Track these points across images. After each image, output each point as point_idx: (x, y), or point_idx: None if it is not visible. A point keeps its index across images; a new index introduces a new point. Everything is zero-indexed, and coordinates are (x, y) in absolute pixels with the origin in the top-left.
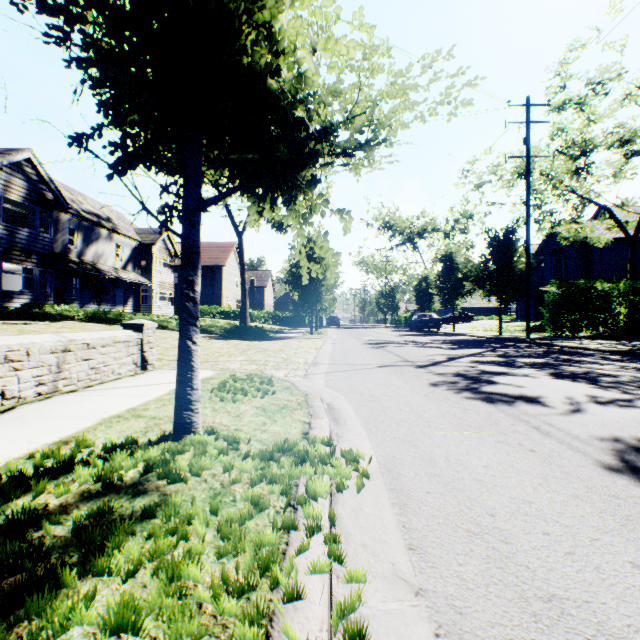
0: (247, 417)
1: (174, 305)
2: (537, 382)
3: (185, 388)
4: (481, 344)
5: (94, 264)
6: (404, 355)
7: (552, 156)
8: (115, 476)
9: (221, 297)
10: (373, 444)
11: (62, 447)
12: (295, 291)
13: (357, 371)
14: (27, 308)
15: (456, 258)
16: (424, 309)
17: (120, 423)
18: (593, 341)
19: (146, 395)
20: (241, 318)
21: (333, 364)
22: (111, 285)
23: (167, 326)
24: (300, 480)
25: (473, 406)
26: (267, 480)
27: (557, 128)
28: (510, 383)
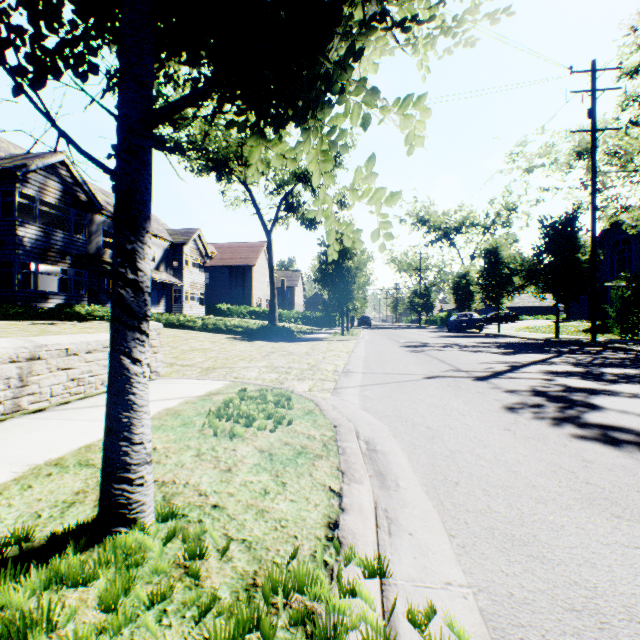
0: (241, 473)
1: (205, 305)
2: None
3: (117, 442)
4: (539, 348)
5: None
6: (452, 362)
7: (625, 128)
8: None
9: (251, 297)
10: (456, 548)
11: None
12: (325, 289)
13: (399, 384)
14: (59, 308)
15: (501, 252)
16: (463, 308)
17: (47, 479)
18: None
19: None
20: (269, 318)
21: (368, 373)
22: None
23: (193, 326)
24: None
25: (594, 454)
26: None
27: (630, 96)
28: (623, 409)
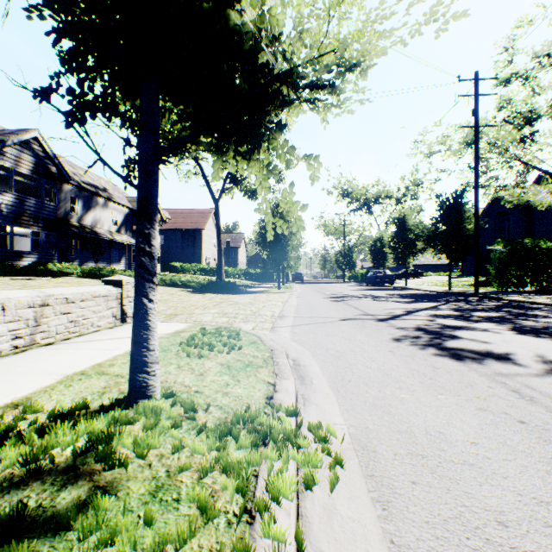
0: (210, 376)
1: (161, 263)
2: (500, 337)
3: (140, 349)
4: (434, 298)
5: (92, 228)
6: (364, 308)
7: (499, 125)
8: (48, 456)
9: (201, 256)
10: (342, 410)
11: (9, 412)
12: (264, 250)
13: (321, 324)
14: (33, 266)
15: (408, 220)
16: (379, 266)
17: (80, 381)
18: (539, 295)
19: (117, 349)
20: (217, 274)
21: (298, 317)
22: (107, 246)
23: None
24: (261, 467)
25: (442, 364)
26: (221, 467)
27: (504, 100)
28: (473, 338)
